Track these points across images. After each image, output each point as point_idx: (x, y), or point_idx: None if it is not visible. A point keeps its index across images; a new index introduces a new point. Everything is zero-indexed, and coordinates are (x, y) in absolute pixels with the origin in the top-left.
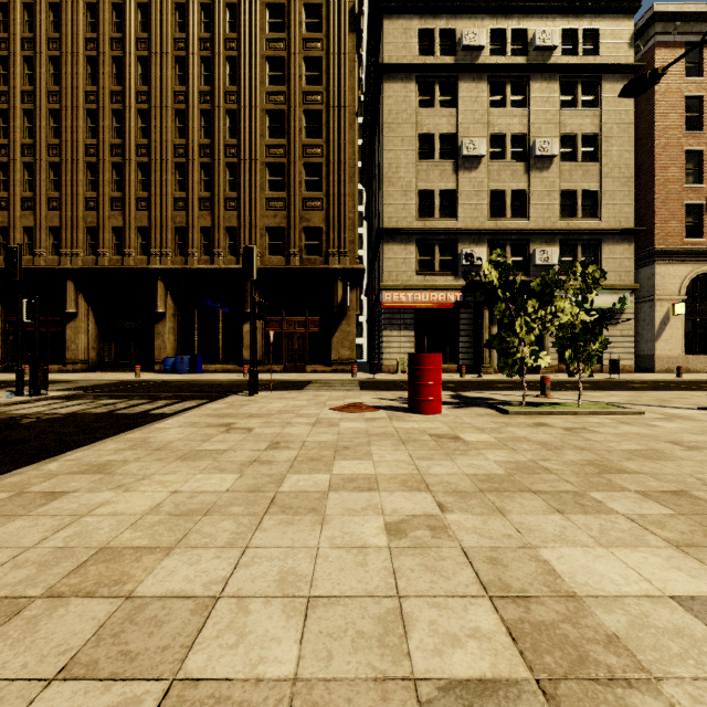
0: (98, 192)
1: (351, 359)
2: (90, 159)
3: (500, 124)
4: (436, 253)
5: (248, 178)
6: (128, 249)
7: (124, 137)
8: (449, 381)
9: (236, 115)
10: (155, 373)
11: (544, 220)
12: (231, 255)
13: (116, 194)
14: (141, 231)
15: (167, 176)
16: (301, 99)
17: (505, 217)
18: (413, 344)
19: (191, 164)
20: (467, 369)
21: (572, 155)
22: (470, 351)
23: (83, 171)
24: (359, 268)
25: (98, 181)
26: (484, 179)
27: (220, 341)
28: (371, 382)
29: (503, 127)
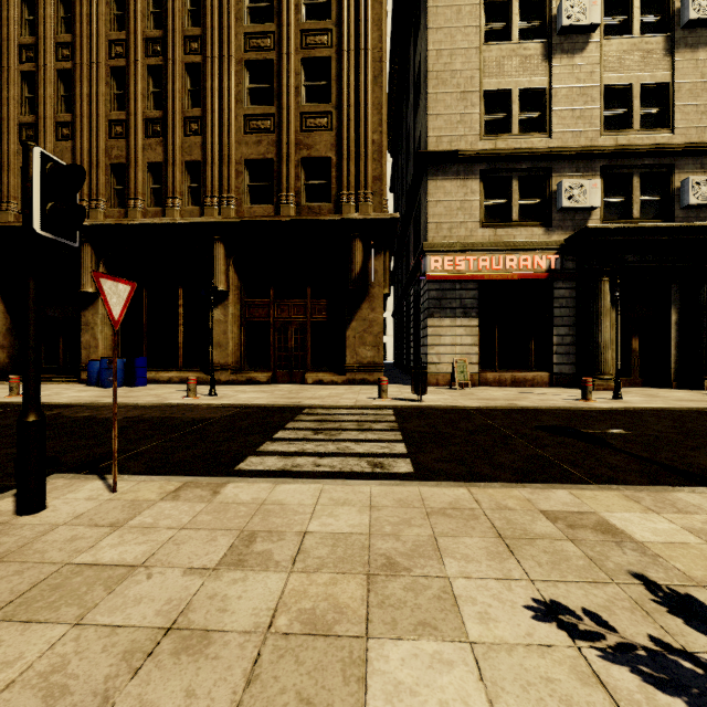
0: (1, 115)
1: (376, 363)
2: None
3: None
4: (515, 191)
5: (217, 85)
6: None
7: (37, 33)
8: (578, 412)
9: None
10: (77, 385)
11: (699, 131)
12: (193, 205)
13: (27, 119)
14: None
15: (98, 86)
16: None
17: (630, 129)
18: (477, 339)
19: (133, 67)
20: (567, 380)
21: None
22: (571, 351)
23: None
24: (389, 218)
25: (1, 99)
26: (595, 67)
27: (178, 336)
28: (421, 415)
29: None
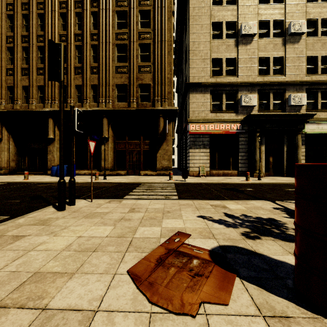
0: (14, 64)
1: (169, 167)
2: (9, 45)
3: (266, 14)
4: (224, 99)
5: (104, 54)
6: (32, 99)
7: (29, 30)
8: (241, 184)
9: (97, 15)
10: (47, 176)
11: (295, 76)
12: (94, 102)
13: (24, 66)
14: (40, 88)
15: None
16: (137, 3)
17: (269, 74)
18: (209, 157)
19: (69, 45)
20: (244, 173)
21: (314, 33)
22: (246, 162)
23: (5, 52)
24: (174, 109)
25: (14, 58)
26: (255, 50)
27: (88, 156)
28: (184, 185)
29: (267, 16)
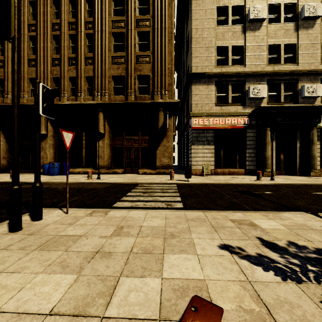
0: (4, 56)
1: (169, 165)
2: None
3: None
4: (230, 90)
5: (99, 43)
6: (23, 92)
7: (20, 19)
8: (254, 185)
9: (92, 1)
10: None
11: (309, 64)
12: (89, 96)
13: None
14: (32, 81)
15: (47, 43)
16: None
17: (279, 63)
18: (213, 154)
19: (63, 35)
20: (252, 172)
21: None
22: (254, 159)
23: None
24: (175, 102)
25: (4, 48)
26: (264, 36)
27: (83, 153)
28: (188, 186)
29: None
